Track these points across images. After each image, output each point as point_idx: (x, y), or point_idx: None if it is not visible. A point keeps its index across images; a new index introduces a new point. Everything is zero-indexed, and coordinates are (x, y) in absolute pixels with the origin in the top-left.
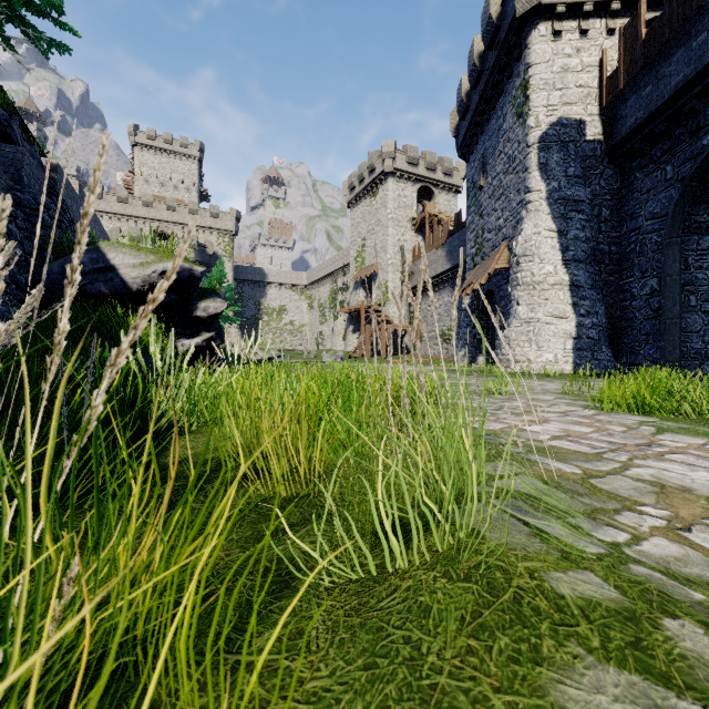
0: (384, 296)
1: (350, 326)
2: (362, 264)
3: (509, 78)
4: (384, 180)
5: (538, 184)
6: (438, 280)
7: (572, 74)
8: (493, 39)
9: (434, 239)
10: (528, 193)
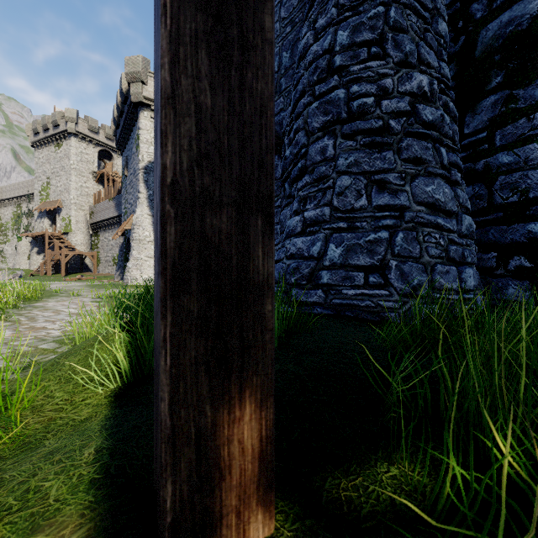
0: (68, 227)
1: (35, 248)
2: (47, 198)
3: (134, 126)
4: (68, 137)
5: (144, 190)
6: (111, 222)
7: None
8: (126, 100)
9: (109, 192)
10: (139, 193)
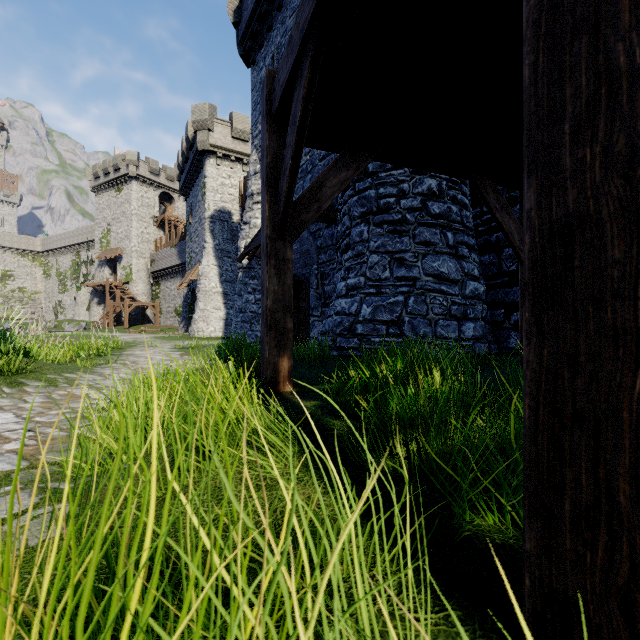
0: (129, 276)
1: (95, 298)
2: (108, 245)
3: (199, 173)
4: (129, 181)
5: (210, 240)
6: (173, 270)
7: (226, 188)
8: (191, 147)
9: (171, 239)
10: (205, 243)
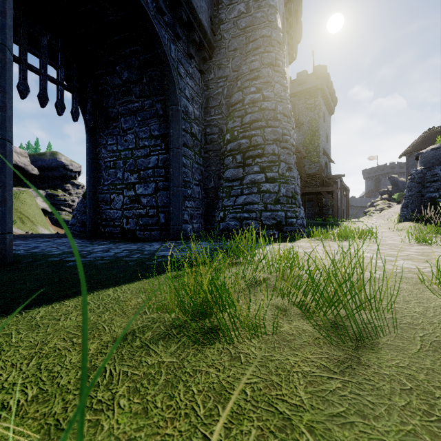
0: None
1: None
2: None
3: None
4: None
5: None
6: None
7: None
8: None
9: None
10: None
